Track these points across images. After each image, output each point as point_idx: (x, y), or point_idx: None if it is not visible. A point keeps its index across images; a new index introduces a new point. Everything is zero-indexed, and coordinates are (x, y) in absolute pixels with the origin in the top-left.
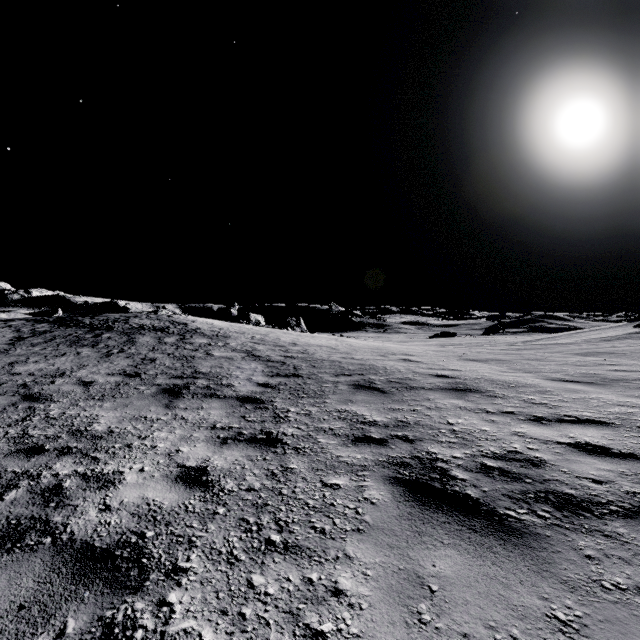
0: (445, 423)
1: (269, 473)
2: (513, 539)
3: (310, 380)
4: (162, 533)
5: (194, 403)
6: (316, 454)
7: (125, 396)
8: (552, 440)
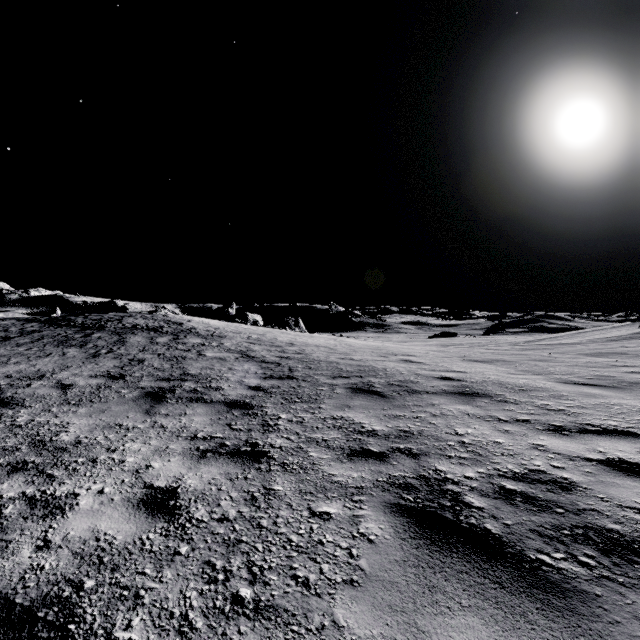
0: (453, 433)
1: (248, 497)
2: (553, 600)
3: (305, 383)
4: (104, 583)
5: (177, 408)
6: (305, 472)
7: (104, 400)
8: (579, 456)
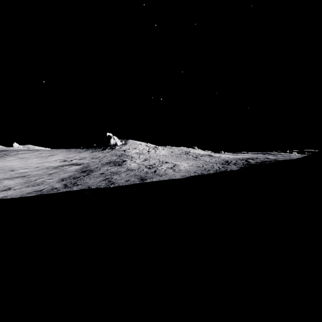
0: None
1: None
2: None
3: None
4: None
5: None
6: None
7: None
8: None
